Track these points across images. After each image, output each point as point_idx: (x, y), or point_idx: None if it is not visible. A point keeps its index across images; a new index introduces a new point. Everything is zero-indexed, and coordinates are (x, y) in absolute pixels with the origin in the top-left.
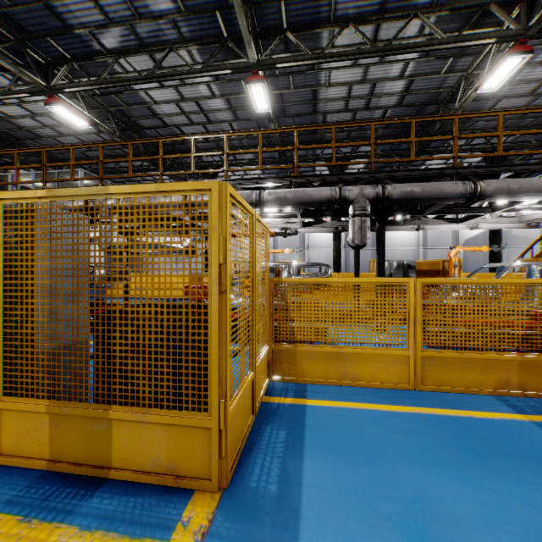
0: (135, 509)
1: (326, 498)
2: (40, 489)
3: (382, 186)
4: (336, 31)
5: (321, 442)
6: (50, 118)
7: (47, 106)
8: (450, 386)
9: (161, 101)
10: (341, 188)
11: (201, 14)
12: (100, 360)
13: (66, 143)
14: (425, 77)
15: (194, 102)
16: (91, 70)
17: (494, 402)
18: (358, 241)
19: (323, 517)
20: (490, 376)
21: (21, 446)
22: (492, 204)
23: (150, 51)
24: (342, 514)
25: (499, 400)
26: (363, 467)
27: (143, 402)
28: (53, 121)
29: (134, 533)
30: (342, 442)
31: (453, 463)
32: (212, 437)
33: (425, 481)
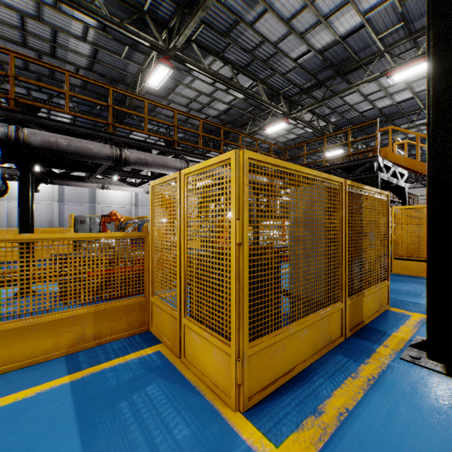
0: None
1: None
2: None
3: (16, 127)
4: None
5: None
6: None
7: None
8: (13, 363)
9: None
10: None
11: None
12: None
13: None
14: (109, 53)
15: None
16: None
17: (57, 366)
18: None
19: None
20: (65, 335)
21: None
22: (152, 174)
23: None
24: None
25: (66, 361)
26: None
27: None
28: None
29: None
30: None
31: None
32: None
33: None
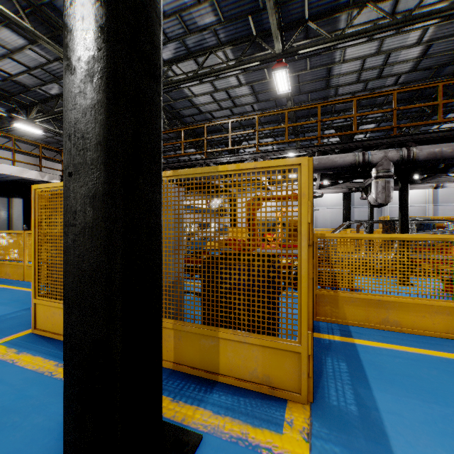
0: (246, 406)
1: (407, 424)
2: (174, 382)
3: (407, 149)
4: (354, 13)
5: (382, 376)
6: None
7: None
8: None
9: (199, 94)
10: (364, 153)
11: (236, 21)
12: (210, 293)
13: None
14: (445, 40)
15: (224, 91)
16: None
17: None
18: (382, 200)
19: (411, 440)
20: None
21: None
22: None
23: (195, 56)
24: (428, 440)
25: None
26: (434, 404)
27: (243, 327)
28: None
29: (254, 424)
30: (403, 379)
31: None
32: (302, 360)
33: None
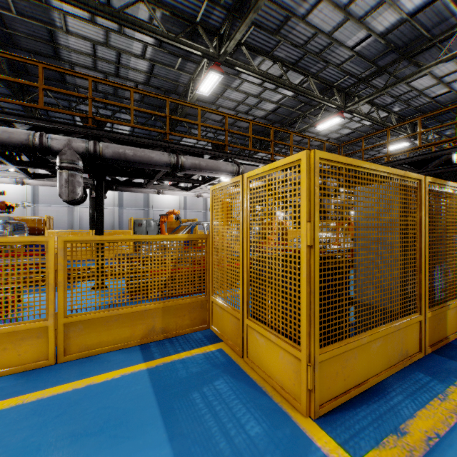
0: None
1: None
2: None
3: (94, 142)
4: None
5: None
6: None
7: None
8: (100, 347)
9: None
10: (43, 134)
11: None
12: None
13: None
14: (164, 66)
15: None
16: None
17: (134, 354)
18: (65, 196)
19: None
20: (139, 327)
21: None
22: (203, 178)
23: None
24: None
25: (140, 350)
26: None
27: None
28: None
29: None
30: None
31: None
32: None
33: None
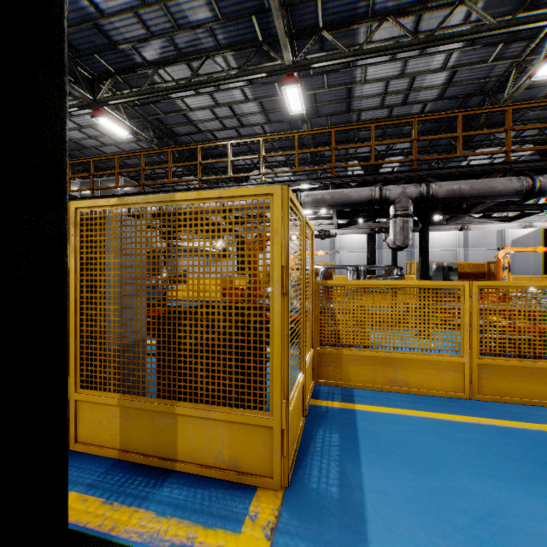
0: (203, 501)
1: (390, 504)
2: (115, 476)
3: (426, 185)
4: (374, 26)
5: (377, 448)
6: (94, 130)
7: (94, 118)
8: (511, 397)
9: (196, 108)
10: (382, 188)
11: (237, 20)
12: (166, 358)
13: (107, 152)
14: (470, 67)
15: (227, 107)
16: (132, 82)
17: None
18: (400, 243)
19: (391, 523)
20: None
21: (95, 435)
22: None
23: (187, 60)
24: (410, 522)
25: None
26: (425, 476)
27: (206, 399)
28: (97, 132)
29: (206, 523)
30: (399, 449)
31: (525, 478)
32: (275, 436)
33: (496, 495)
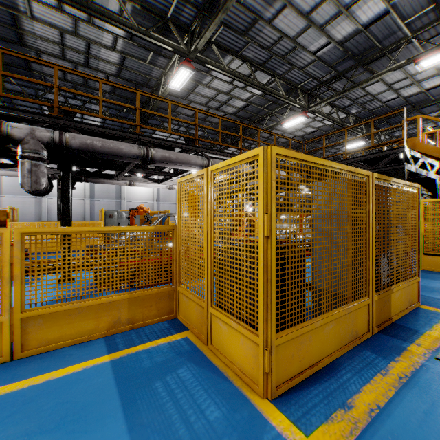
0: None
1: None
2: None
3: (59, 132)
4: None
5: None
6: None
7: None
8: (62, 341)
9: None
10: (3, 122)
11: None
12: None
13: None
14: (135, 59)
15: None
16: None
17: (98, 346)
18: (28, 187)
19: None
20: (104, 319)
21: None
22: (175, 171)
23: None
24: None
25: (105, 342)
26: None
27: None
28: None
29: None
30: None
31: None
32: None
33: None
